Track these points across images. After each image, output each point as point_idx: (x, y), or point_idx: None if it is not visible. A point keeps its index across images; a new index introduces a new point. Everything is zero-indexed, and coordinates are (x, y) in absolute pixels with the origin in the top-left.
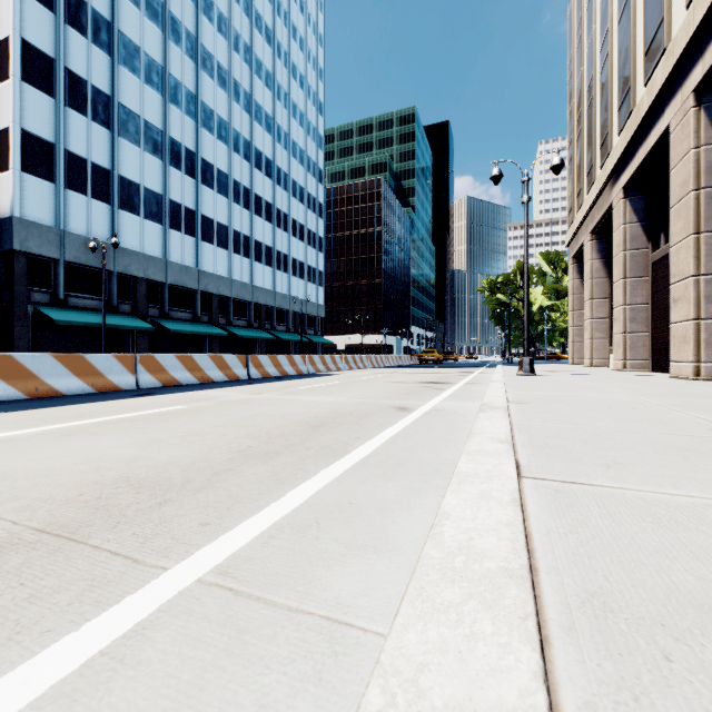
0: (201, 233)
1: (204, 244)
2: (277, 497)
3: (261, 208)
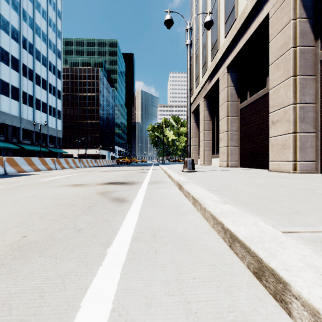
0: None
1: None
2: None
3: (8, 59)
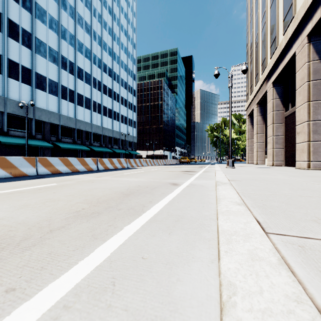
0: (77, 101)
1: (78, 106)
2: (87, 253)
3: (106, 91)
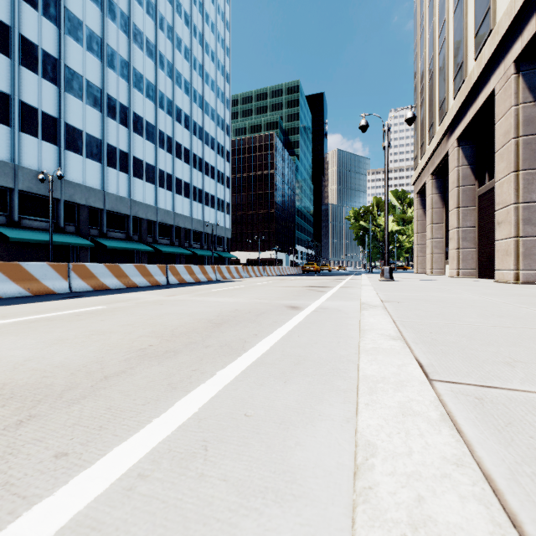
0: (133, 170)
1: (135, 179)
2: (163, 409)
3: (181, 153)
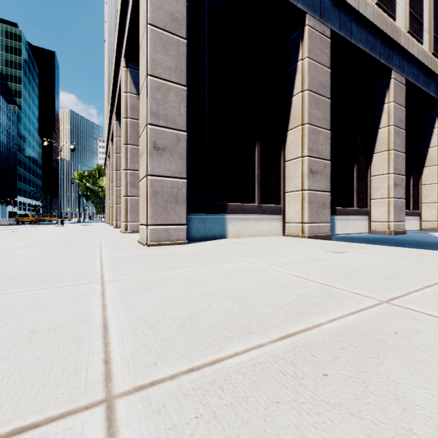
0: None
1: None
2: None
3: None
